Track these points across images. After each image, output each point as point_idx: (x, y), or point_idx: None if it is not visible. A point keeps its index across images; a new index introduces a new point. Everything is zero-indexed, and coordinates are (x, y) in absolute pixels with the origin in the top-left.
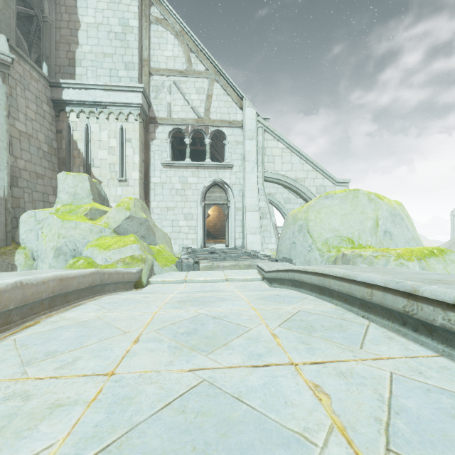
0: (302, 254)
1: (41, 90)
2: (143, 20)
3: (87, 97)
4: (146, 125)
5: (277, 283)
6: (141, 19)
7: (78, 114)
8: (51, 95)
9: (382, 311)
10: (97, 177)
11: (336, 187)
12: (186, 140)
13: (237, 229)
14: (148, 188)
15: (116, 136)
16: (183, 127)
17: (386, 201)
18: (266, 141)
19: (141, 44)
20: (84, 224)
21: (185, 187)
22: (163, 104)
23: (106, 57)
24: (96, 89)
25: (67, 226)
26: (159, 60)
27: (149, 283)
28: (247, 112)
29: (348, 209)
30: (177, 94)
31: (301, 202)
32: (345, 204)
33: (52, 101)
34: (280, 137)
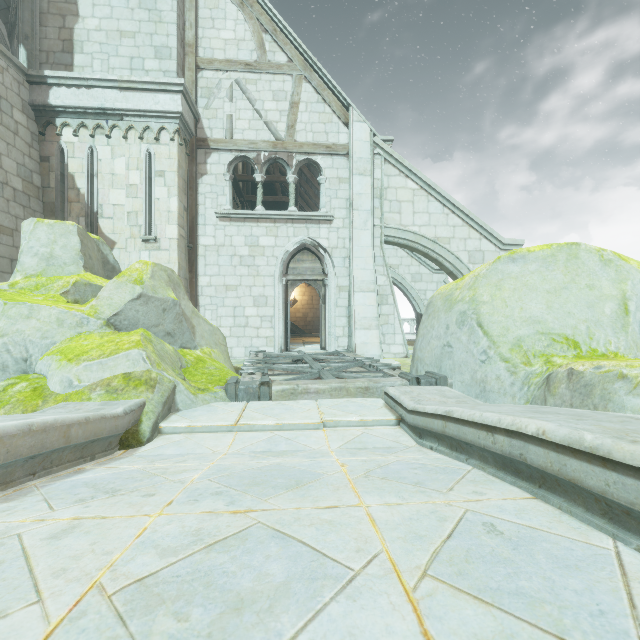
0: (467, 368)
1: (10, 87)
2: None
3: (91, 100)
4: (190, 151)
5: (441, 442)
6: None
7: (76, 129)
8: (30, 98)
9: None
10: (108, 234)
11: (501, 252)
12: (257, 176)
13: (339, 322)
14: (194, 254)
15: (139, 166)
16: (251, 155)
17: (634, 265)
18: (388, 177)
19: (182, 18)
20: (48, 309)
21: (256, 252)
22: (218, 117)
23: (124, 38)
24: (105, 87)
25: (13, 313)
26: (213, 45)
27: (160, 432)
28: (356, 130)
29: (560, 280)
30: (242, 102)
31: (439, 279)
32: (551, 271)
33: (33, 107)
34: (410, 171)
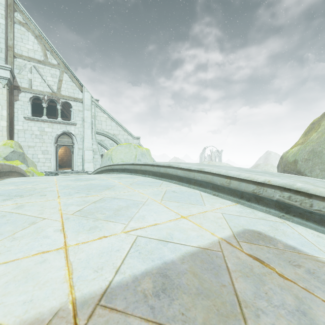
0: None
1: None
2: (8, 20)
3: None
4: (11, 90)
5: None
6: (6, 18)
7: None
8: None
9: (108, 171)
10: None
11: (134, 140)
12: (44, 104)
13: (79, 160)
14: (12, 132)
15: None
16: (41, 96)
17: (141, 148)
18: (97, 112)
19: (6, 35)
20: None
21: (43, 133)
22: (25, 78)
23: None
24: None
25: None
26: (22, 49)
27: None
28: (86, 95)
29: (127, 151)
30: (36, 74)
31: None
32: (126, 149)
33: None
34: (105, 111)
